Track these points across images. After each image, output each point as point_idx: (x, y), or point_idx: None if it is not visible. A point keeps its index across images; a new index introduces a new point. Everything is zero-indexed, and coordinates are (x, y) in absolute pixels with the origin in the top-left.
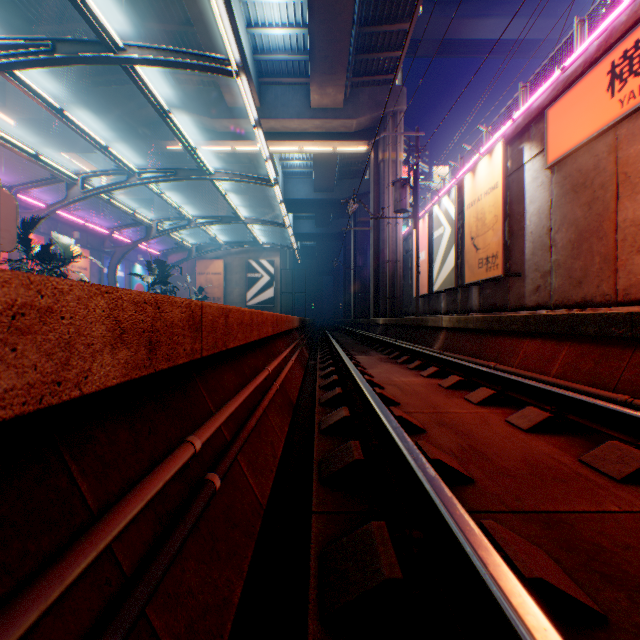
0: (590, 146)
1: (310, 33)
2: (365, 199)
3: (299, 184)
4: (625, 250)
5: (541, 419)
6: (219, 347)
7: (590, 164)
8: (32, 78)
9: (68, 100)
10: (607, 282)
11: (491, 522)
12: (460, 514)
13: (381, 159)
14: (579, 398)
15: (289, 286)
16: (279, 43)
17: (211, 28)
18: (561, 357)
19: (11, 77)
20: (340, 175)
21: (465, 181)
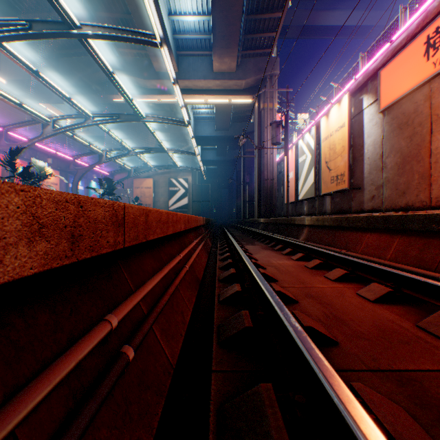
0: (411, 96)
1: (213, 19)
2: (251, 136)
3: (205, 126)
4: (437, 169)
5: (384, 293)
6: (140, 239)
7: (411, 109)
8: (19, 51)
9: (44, 66)
10: (424, 192)
11: (359, 384)
12: (339, 385)
13: (262, 108)
14: (413, 277)
15: (198, 196)
16: (191, 26)
17: (143, 15)
18: (394, 246)
19: (1, 48)
20: (233, 119)
21: (321, 122)
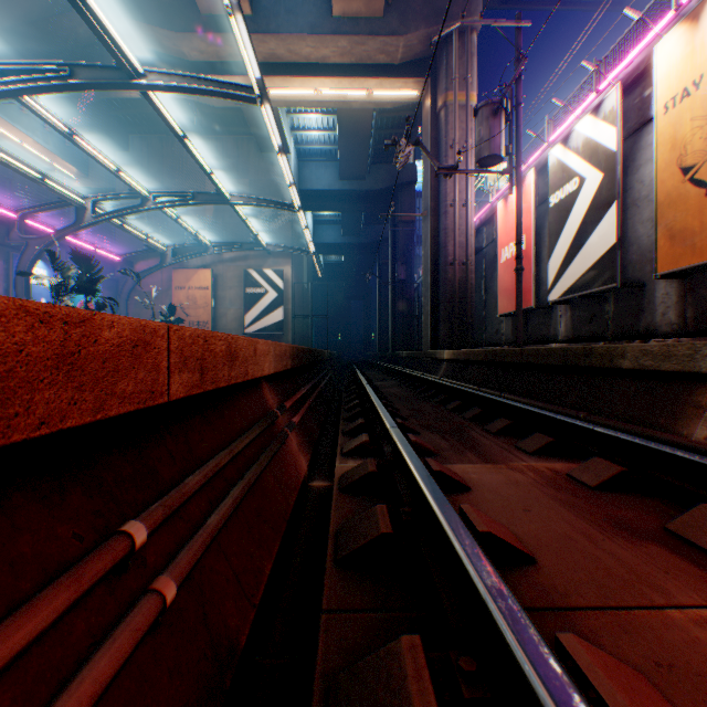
0: None
1: None
2: (408, 191)
3: (319, 169)
4: None
5: None
6: None
7: None
8: None
9: None
10: None
11: None
12: None
13: (442, 103)
14: None
15: (307, 309)
16: None
17: None
18: None
19: None
20: (375, 157)
21: (659, 52)
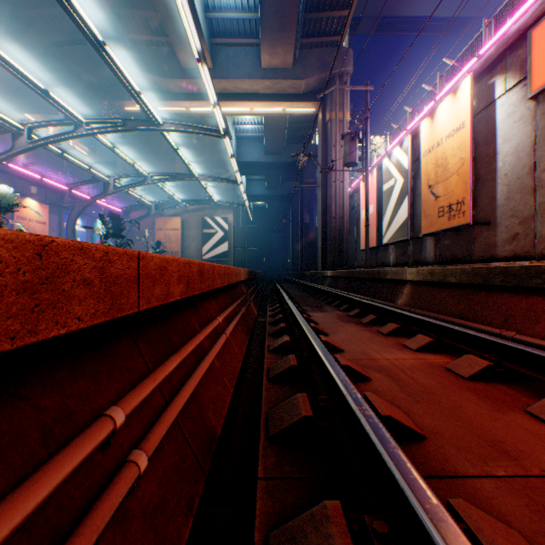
0: None
1: None
2: (311, 162)
3: (251, 148)
4: None
5: None
6: None
7: None
8: None
9: (25, 59)
10: None
11: None
12: None
13: (328, 119)
14: None
15: (242, 242)
16: (230, 0)
17: None
18: None
19: None
20: (289, 140)
21: (421, 127)
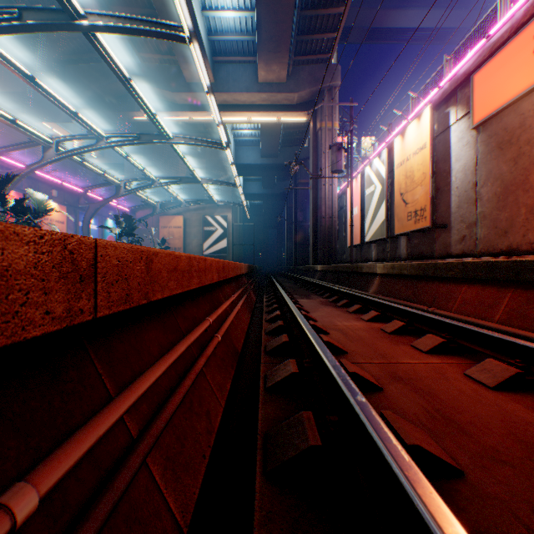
0: (516, 106)
1: (257, 15)
2: (305, 164)
3: (248, 151)
4: None
5: (509, 375)
6: (134, 301)
7: (516, 122)
8: (15, 55)
9: (47, 76)
10: (533, 231)
11: None
12: None
13: (319, 128)
14: None
15: (240, 238)
16: (230, 25)
17: (170, 10)
18: (505, 303)
19: None
20: (283, 143)
21: (395, 143)
